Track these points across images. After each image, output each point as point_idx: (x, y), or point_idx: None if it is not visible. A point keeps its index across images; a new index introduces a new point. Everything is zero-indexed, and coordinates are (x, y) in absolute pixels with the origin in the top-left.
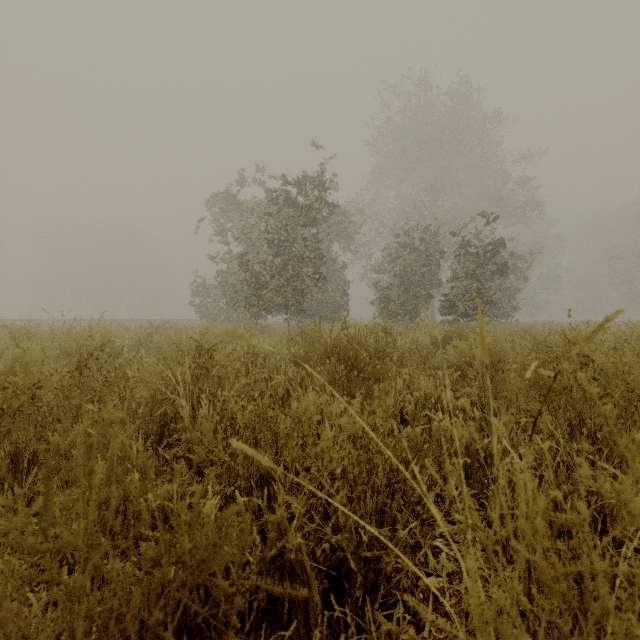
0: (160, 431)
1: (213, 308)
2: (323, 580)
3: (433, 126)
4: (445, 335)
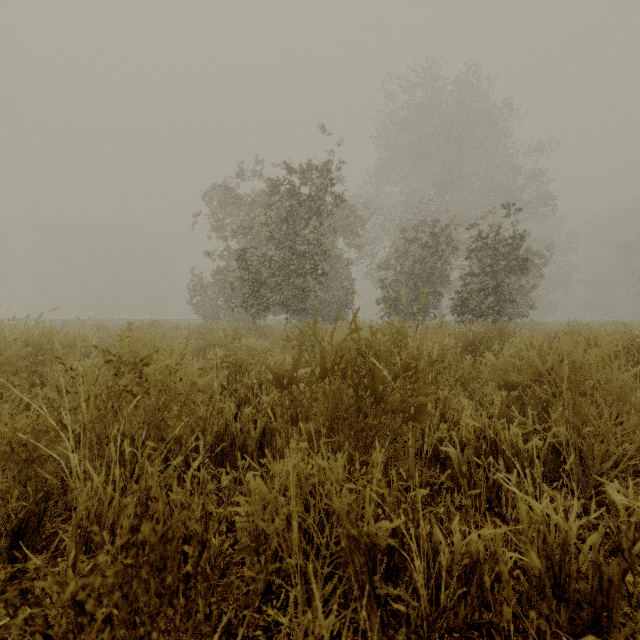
0: (37, 508)
1: (212, 307)
2: None
3: (441, 117)
4: (473, 337)
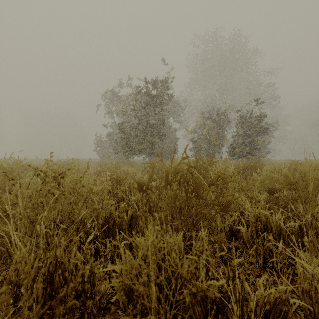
0: None
1: (106, 152)
2: None
3: (222, 57)
4: (243, 166)
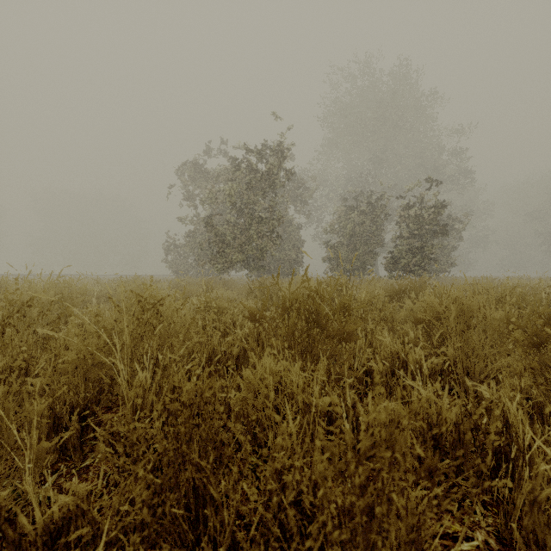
0: (94, 398)
1: (183, 265)
2: None
3: (377, 104)
4: (398, 288)
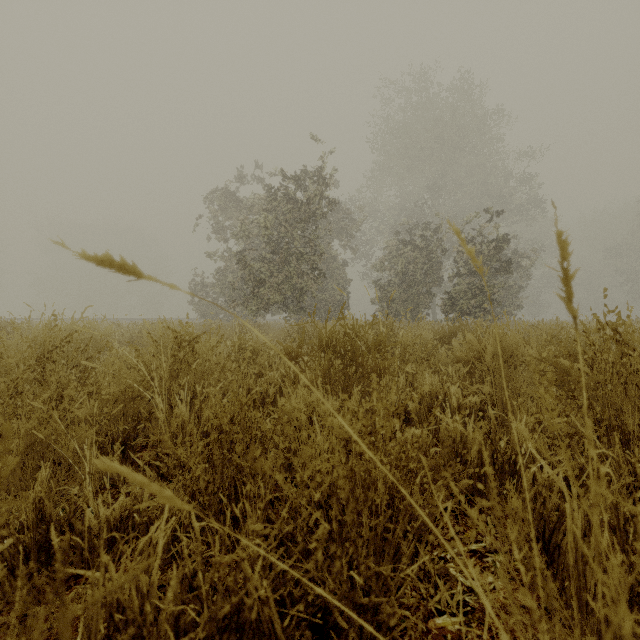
0: (133, 432)
1: (212, 307)
2: (304, 632)
3: (434, 123)
4: (449, 331)
